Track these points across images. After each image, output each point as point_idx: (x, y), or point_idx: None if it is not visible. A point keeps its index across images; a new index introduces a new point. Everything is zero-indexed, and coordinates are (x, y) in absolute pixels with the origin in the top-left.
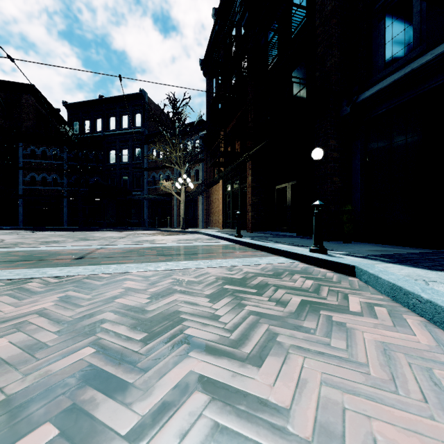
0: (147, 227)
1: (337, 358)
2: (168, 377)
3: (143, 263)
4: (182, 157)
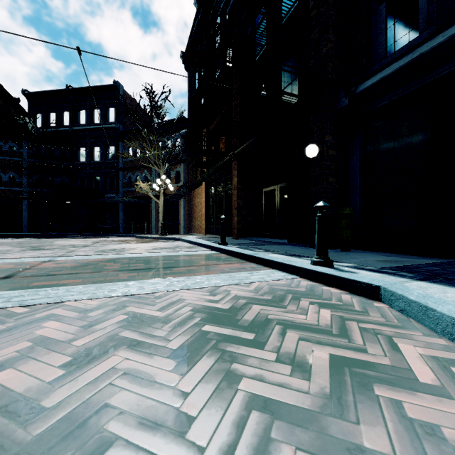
0: (122, 233)
1: None
2: None
3: (94, 284)
4: (160, 156)
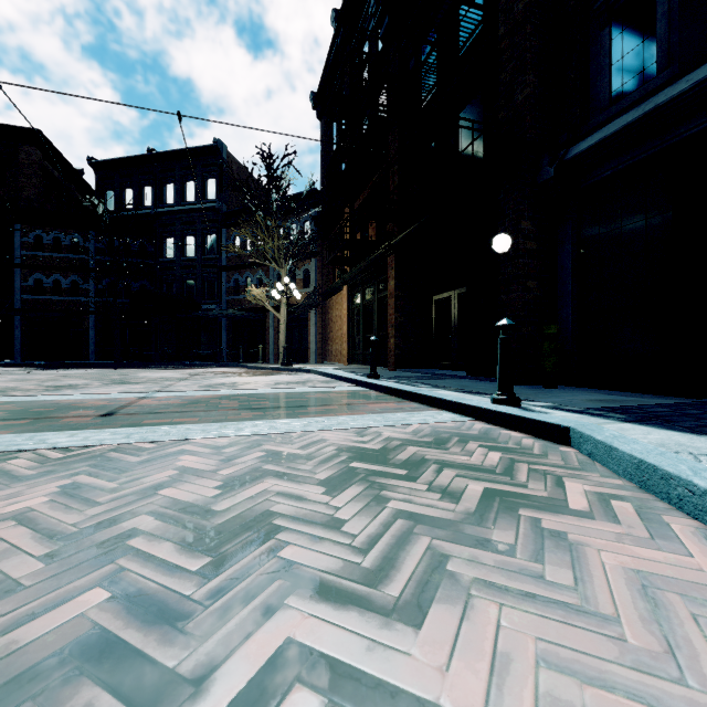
0: (226, 361)
1: (560, 605)
2: (245, 652)
3: (215, 423)
4: (282, 249)
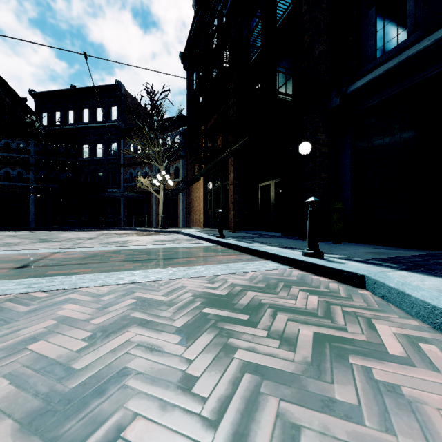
0: (124, 226)
1: None
2: None
3: (103, 273)
4: (160, 153)
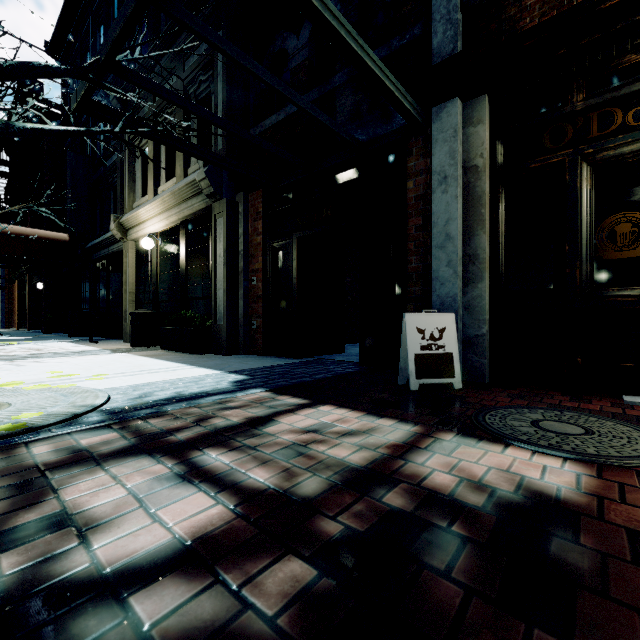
0: None
1: None
2: None
3: None
4: None
